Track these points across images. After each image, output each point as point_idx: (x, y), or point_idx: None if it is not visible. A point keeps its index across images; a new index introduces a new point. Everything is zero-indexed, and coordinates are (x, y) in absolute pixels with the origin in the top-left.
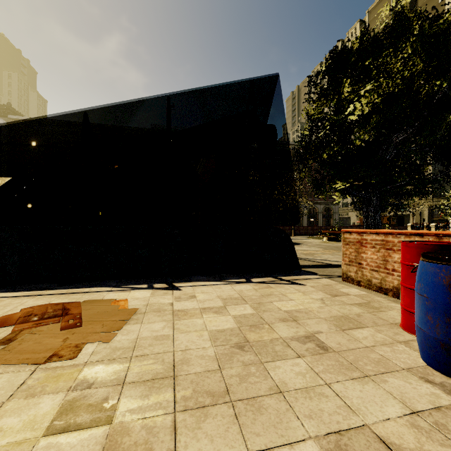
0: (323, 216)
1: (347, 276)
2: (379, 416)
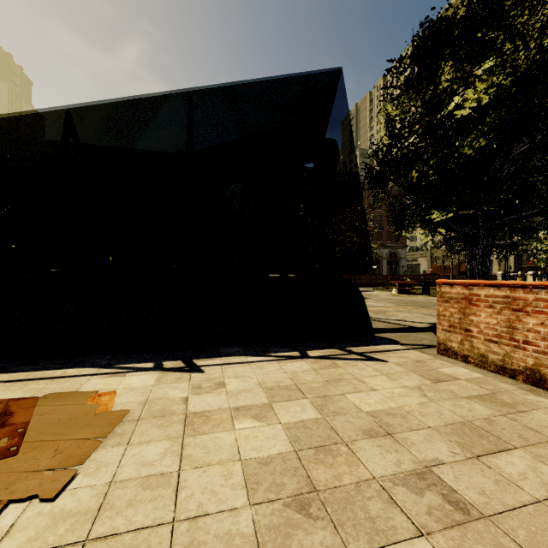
0: (387, 263)
1: (446, 348)
2: None
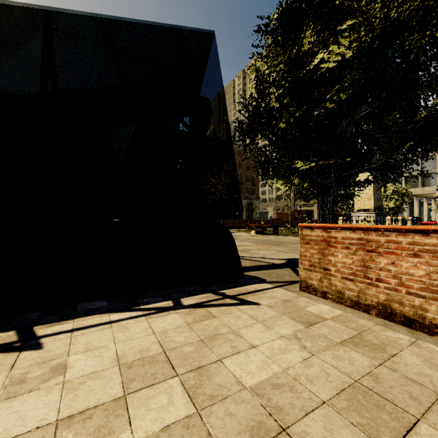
0: (246, 210)
1: (307, 285)
2: None
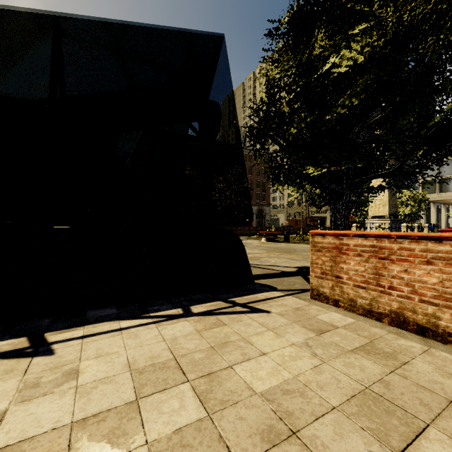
0: (256, 217)
1: (319, 293)
2: None
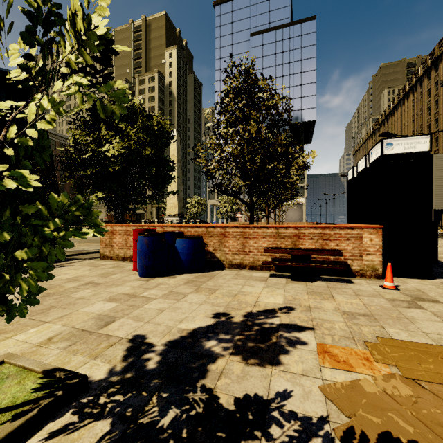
0: None
1: (104, 255)
2: (123, 291)
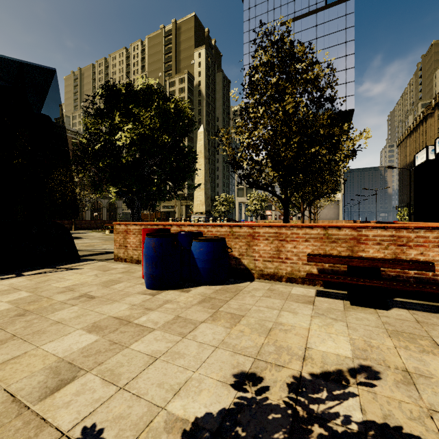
0: (107, 210)
1: (118, 257)
2: (117, 311)
